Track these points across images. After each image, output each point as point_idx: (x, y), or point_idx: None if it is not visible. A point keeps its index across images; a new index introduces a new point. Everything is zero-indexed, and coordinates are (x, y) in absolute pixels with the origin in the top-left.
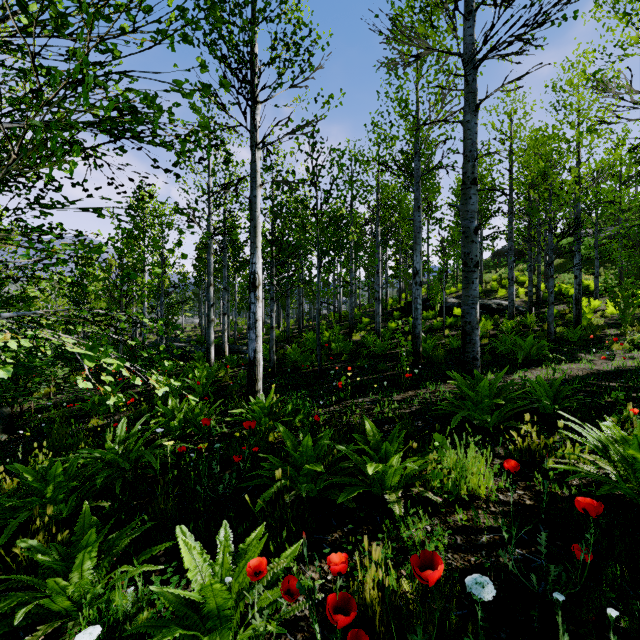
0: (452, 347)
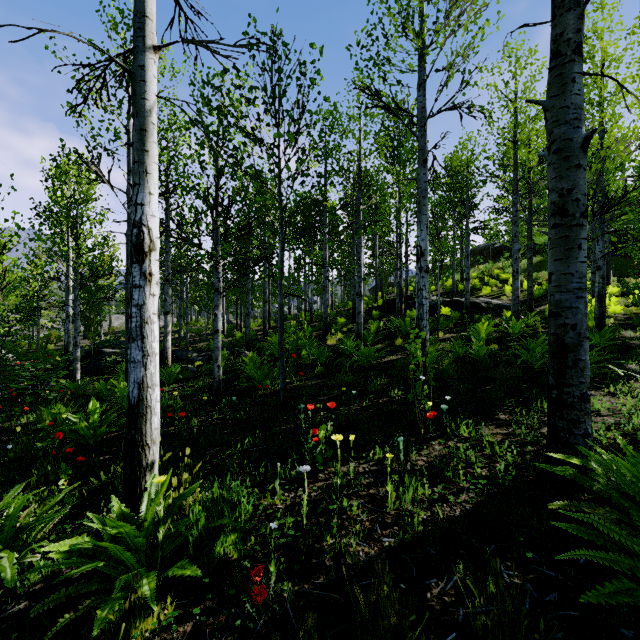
0: (457, 355)
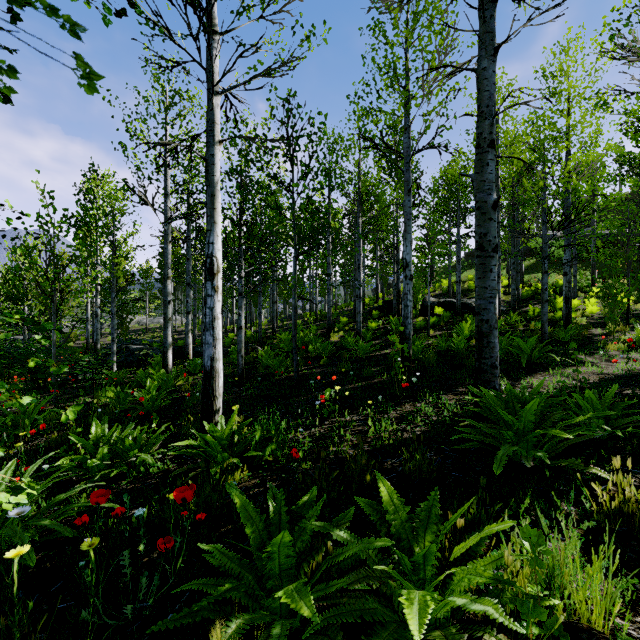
0: (441, 349)
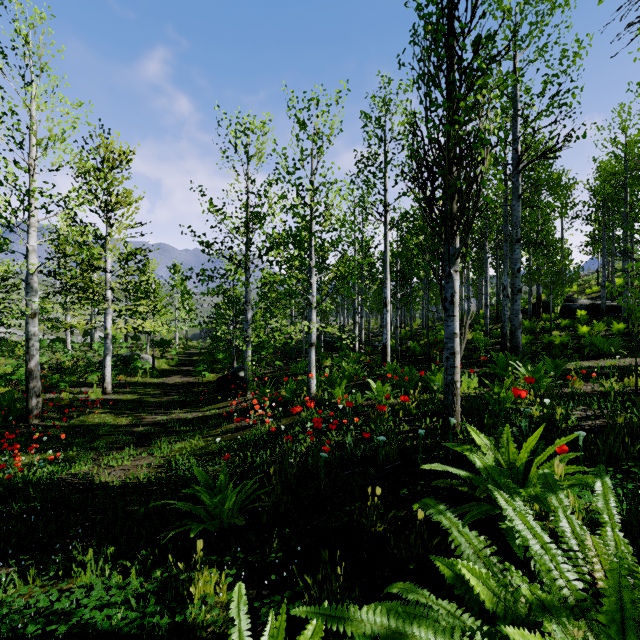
0: (547, 345)
